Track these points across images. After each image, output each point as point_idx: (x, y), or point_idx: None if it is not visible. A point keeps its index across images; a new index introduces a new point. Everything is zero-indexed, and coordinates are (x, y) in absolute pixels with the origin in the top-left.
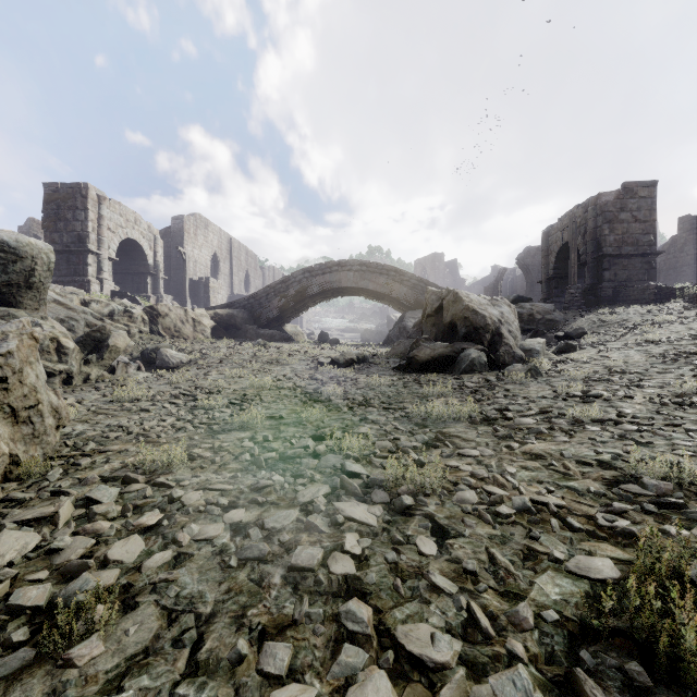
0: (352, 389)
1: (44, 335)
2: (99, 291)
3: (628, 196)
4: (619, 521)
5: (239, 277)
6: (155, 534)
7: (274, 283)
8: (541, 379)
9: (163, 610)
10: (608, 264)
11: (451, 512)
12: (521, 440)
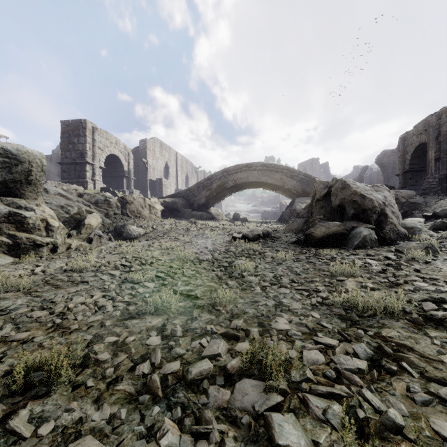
0: (261, 263)
1: (36, 217)
2: (93, 188)
3: None
4: None
5: (181, 178)
6: None
7: (203, 180)
8: (442, 257)
9: None
10: None
11: None
12: None
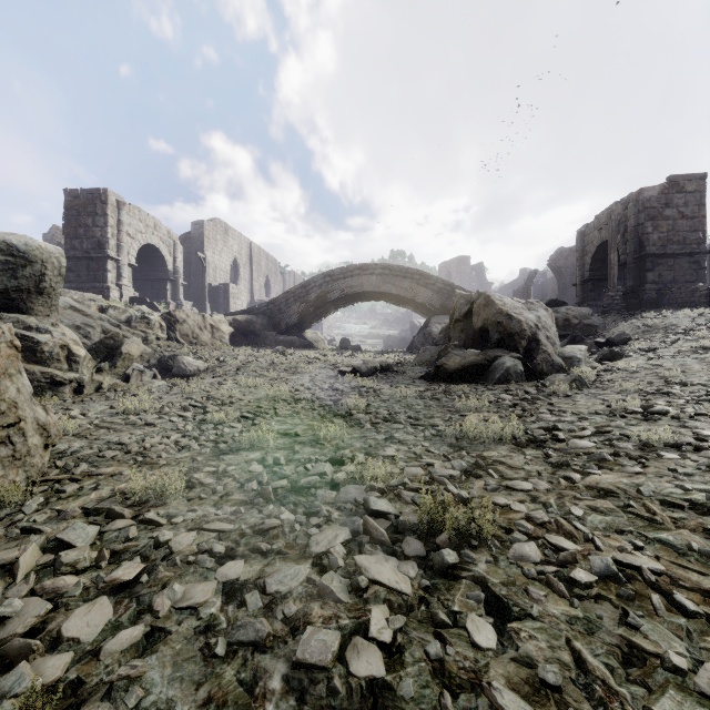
0: (375, 401)
1: (53, 343)
2: (119, 297)
3: (674, 190)
4: None
5: (259, 282)
6: (129, 595)
7: (294, 288)
8: (588, 391)
9: None
10: (651, 264)
11: (508, 575)
12: (581, 469)
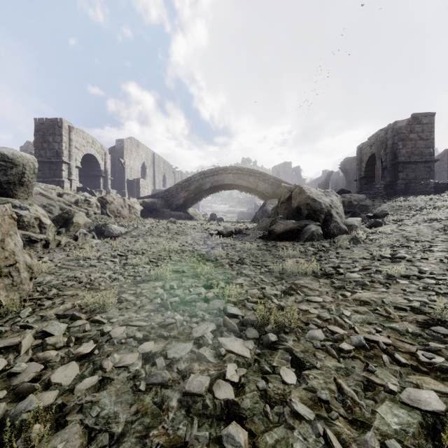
0: (231, 251)
1: (30, 216)
2: (69, 187)
3: (415, 123)
4: (435, 358)
5: (159, 178)
6: (88, 361)
7: (181, 182)
8: (360, 245)
9: (86, 428)
10: (401, 168)
11: (305, 347)
12: (351, 290)
